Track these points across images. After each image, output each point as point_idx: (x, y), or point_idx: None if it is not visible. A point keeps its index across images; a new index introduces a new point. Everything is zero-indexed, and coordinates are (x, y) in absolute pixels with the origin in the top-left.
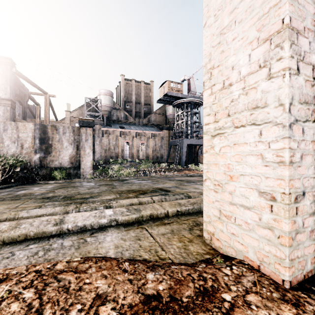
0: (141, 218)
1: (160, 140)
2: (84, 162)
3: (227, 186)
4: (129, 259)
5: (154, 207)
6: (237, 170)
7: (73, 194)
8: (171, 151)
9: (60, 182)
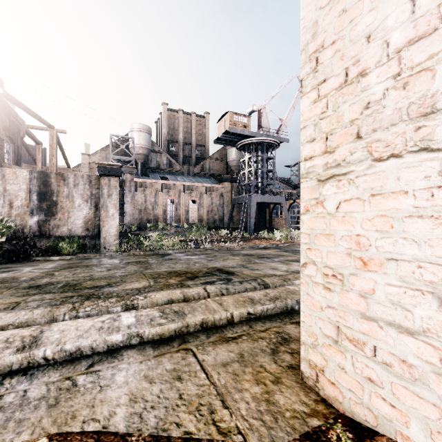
0: (185, 329)
1: (218, 196)
2: (107, 228)
3: (355, 281)
4: (153, 437)
5: (209, 307)
6: (380, 248)
7: (81, 280)
8: (234, 213)
9: (68, 258)
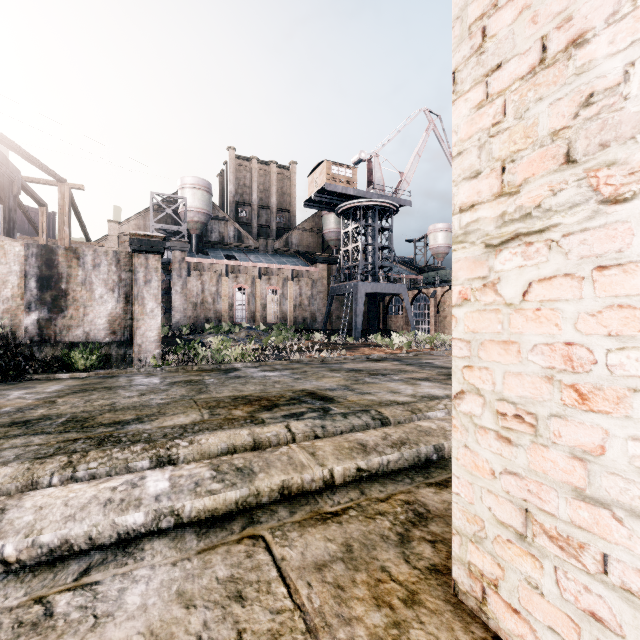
0: (253, 500)
1: (310, 284)
2: (143, 330)
3: (562, 428)
4: None
5: (294, 460)
6: (617, 368)
7: (96, 411)
8: (333, 308)
9: (83, 376)
